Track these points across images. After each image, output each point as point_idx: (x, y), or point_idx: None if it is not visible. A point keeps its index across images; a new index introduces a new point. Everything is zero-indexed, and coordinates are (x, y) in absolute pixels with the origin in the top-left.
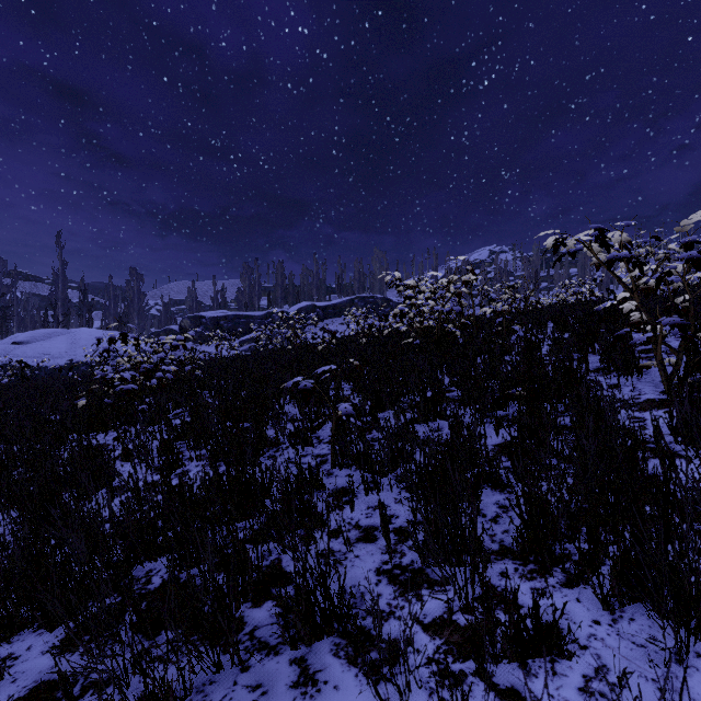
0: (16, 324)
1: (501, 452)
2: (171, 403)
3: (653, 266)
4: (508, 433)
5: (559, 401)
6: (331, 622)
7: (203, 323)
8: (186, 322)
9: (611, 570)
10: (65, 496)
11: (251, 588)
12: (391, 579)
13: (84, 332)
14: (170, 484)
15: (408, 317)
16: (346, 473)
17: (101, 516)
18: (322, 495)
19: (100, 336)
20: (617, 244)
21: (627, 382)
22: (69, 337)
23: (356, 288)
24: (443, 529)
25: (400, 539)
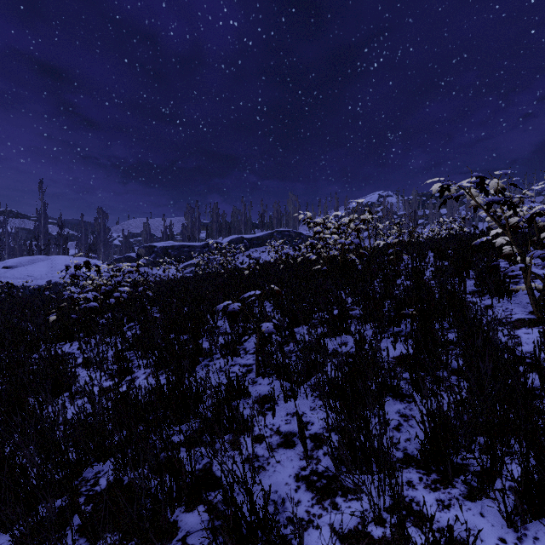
0: (7, 252)
1: (398, 364)
2: (126, 317)
3: (524, 208)
4: (405, 349)
5: (444, 319)
6: (255, 532)
7: (155, 251)
8: (142, 250)
9: (515, 490)
10: (31, 401)
11: (185, 492)
12: (309, 486)
13: (61, 258)
14: (119, 392)
15: (317, 248)
16: (268, 382)
17: (56, 423)
18: (248, 402)
19: (68, 264)
20: (491, 190)
21: (499, 303)
22: (48, 263)
23: (275, 224)
24: (354, 441)
25: (315, 445)
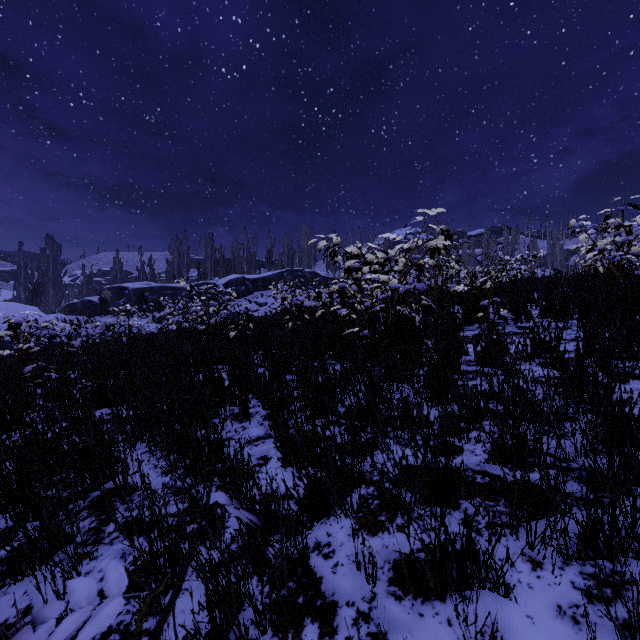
0: None
1: None
2: None
3: None
4: None
5: None
6: None
7: (125, 295)
8: (107, 293)
9: None
10: None
11: None
12: None
13: None
14: None
15: (349, 296)
16: None
17: None
18: None
19: None
20: None
21: None
22: None
23: (285, 262)
24: None
25: None
